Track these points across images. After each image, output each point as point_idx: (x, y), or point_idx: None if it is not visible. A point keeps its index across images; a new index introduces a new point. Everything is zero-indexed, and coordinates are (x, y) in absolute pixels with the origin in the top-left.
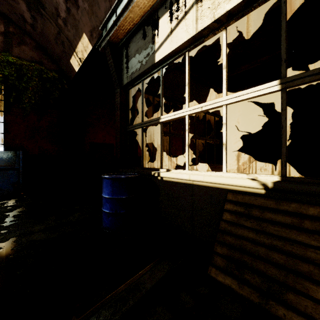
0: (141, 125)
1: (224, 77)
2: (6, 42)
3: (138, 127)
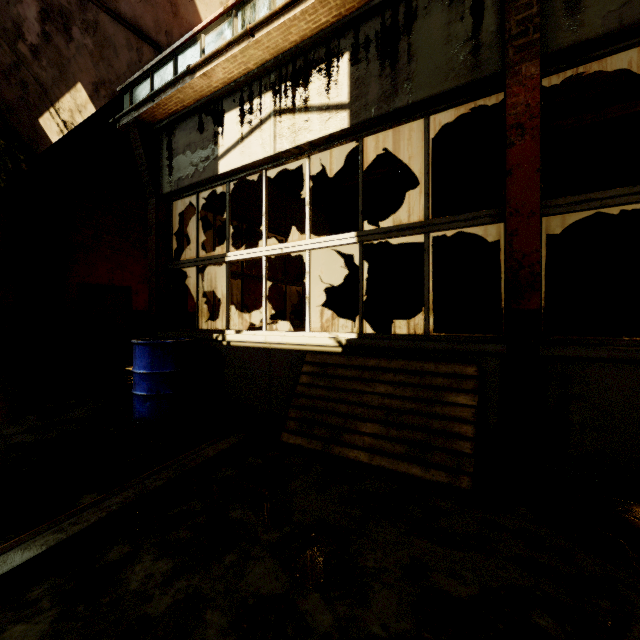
0: (196, 263)
1: (308, 215)
2: None
3: (190, 266)
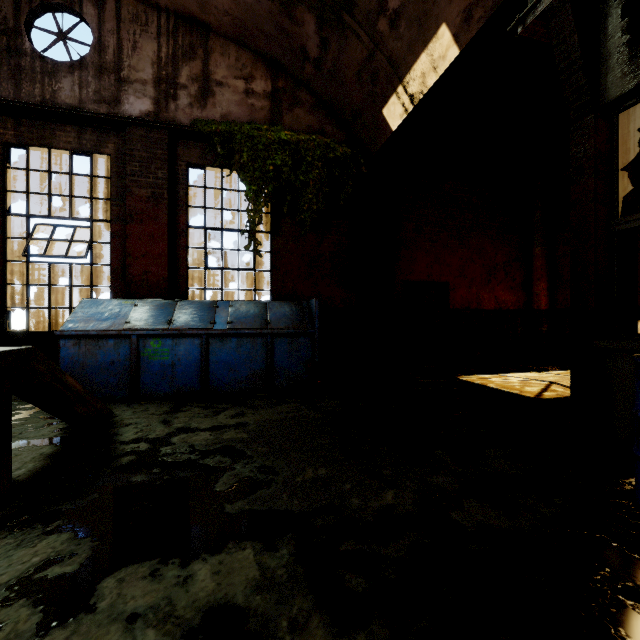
0: None
1: None
2: (274, 109)
3: None
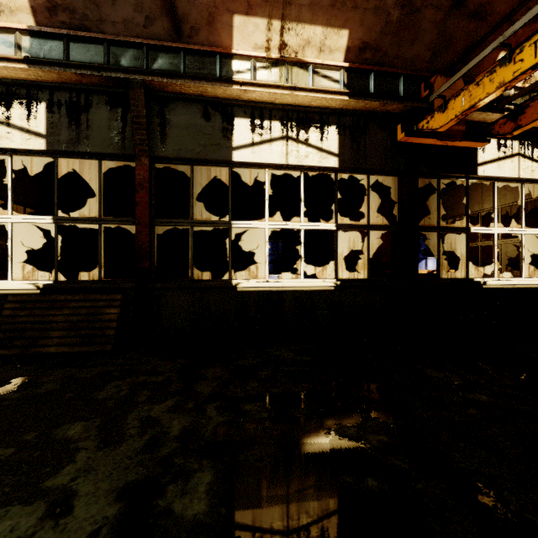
0: None
1: (10, 197)
2: None
3: None
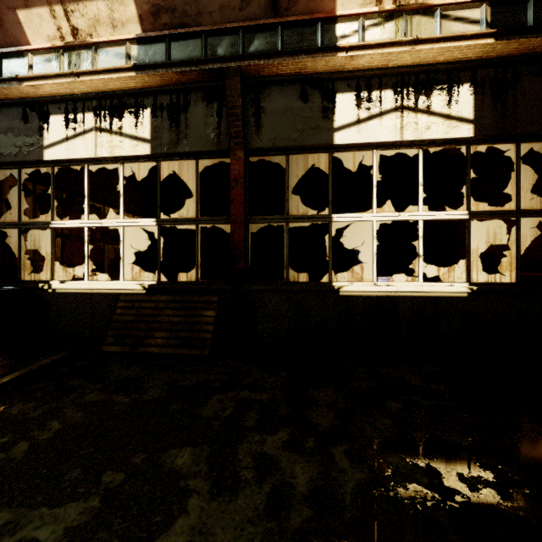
0: (18, 226)
1: (122, 203)
2: None
3: (12, 228)
